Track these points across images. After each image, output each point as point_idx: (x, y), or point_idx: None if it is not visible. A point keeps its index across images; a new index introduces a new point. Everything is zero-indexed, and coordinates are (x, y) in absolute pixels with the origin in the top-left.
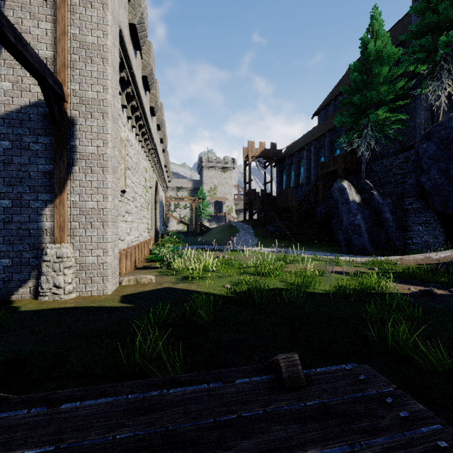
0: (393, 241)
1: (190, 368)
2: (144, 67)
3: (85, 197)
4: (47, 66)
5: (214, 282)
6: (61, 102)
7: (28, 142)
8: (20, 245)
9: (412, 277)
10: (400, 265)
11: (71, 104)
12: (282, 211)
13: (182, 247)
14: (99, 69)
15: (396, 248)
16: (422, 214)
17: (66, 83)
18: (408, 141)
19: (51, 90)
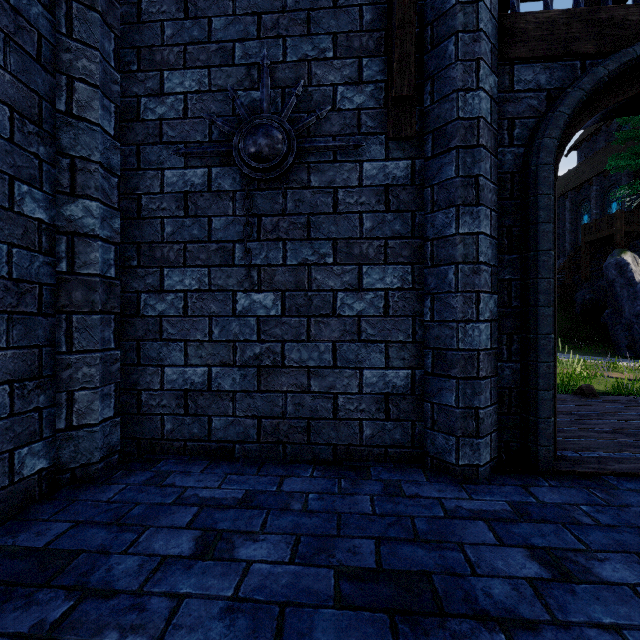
0: None
1: None
2: None
3: None
4: None
5: None
6: None
7: None
8: None
9: None
10: None
11: None
12: None
13: None
14: None
15: None
16: None
17: None
18: None
19: None
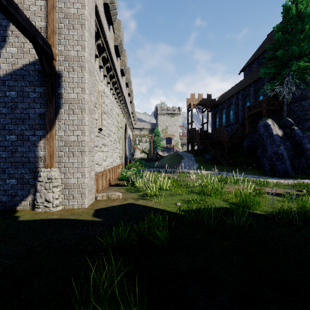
0: None
1: (146, 308)
2: (115, 39)
3: (69, 133)
4: (37, 29)
5: (168, 199)
6: (51, 60)
7: (28, 92)
8: (22, 169)
9: None
10: None
11: (58, 61)
12: (216, 143)
13: (143, 169)
14: (78, 33)
15: None
16: None
17: (54, 46)
18: None
19: (42, 50)
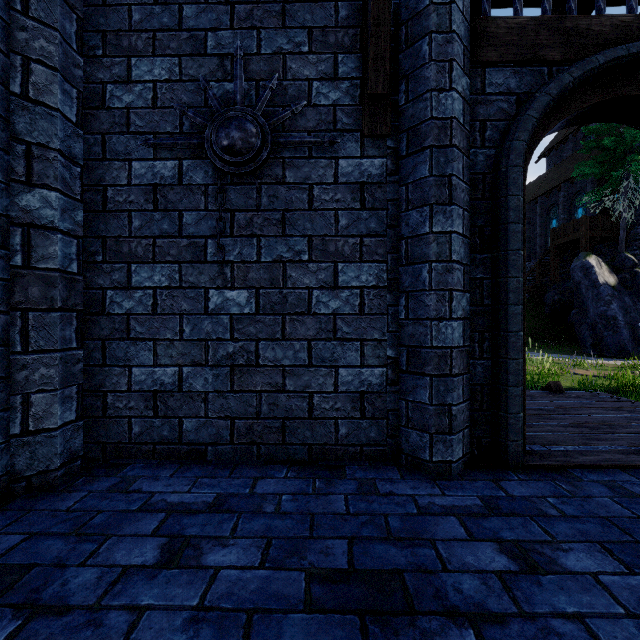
0: None
1: None
2: None
3: None
4: None
5: None
6: None
7: None
8: None
9: None
10: None
11: None
12: None
13: None
14: None
15: None
16: None
17: None
18: None
19: None
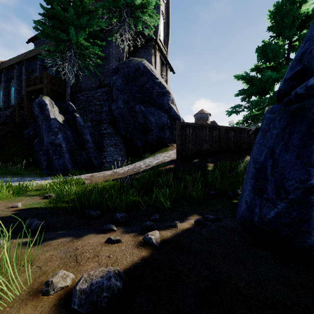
0: (92, 161)
1: None
2: None
3: None
4: None
5: None
6: None
7: None
8: None
9: (94, 203)
10: (88, 185)
11: None
12: None
13: None
14: None
15: (94, 166)
16: (113, 137)
17: None
18: (104, 79)
19: None
